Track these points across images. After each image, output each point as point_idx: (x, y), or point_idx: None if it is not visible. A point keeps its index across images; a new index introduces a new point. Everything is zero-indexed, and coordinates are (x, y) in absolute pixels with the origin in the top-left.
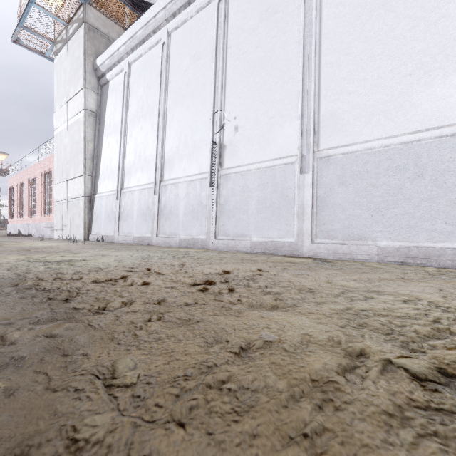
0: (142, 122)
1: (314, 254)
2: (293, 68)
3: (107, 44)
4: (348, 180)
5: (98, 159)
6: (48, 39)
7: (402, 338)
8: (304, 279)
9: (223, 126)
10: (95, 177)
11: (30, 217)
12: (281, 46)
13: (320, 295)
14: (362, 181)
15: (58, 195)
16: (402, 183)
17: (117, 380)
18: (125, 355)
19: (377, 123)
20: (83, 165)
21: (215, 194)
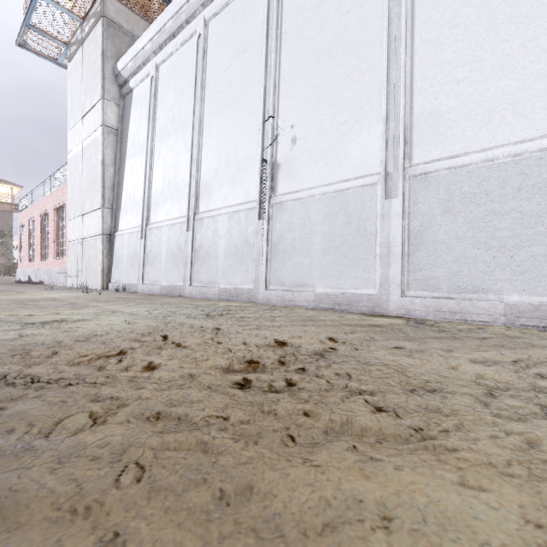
0: (172, 138)
1: (406, 311)
2: (373, 53)
3: (131, 44)
4: (457, 206)
5: (120, 188)
6: (60, 41)
7: None
8: (409, 360)
9: (276, 138)
10: (116, 210)
11: (42, 261)
12: (356, 24)
13: (452, 400)
14: (478, 207)
15: (72, 233)
16: (544, 208)
17: None
18: None
19: (501, 122)
20: (101, 195)
21: (265, 229)
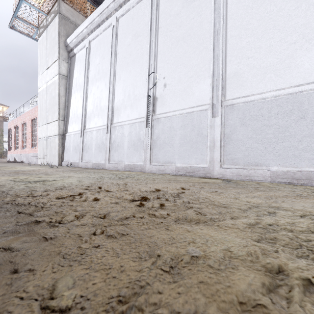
0: (98, 82)
1: (222, 176)
2: (206, 41)
3: (74, 28)
4: (248, 122)
5: (68, 109)
6: (34, 26)
7: (313, 253)
8: (217, 196)
9: (155, 84)
10: (66, 121)
11: (22, 149)
12: (198, 25)
13: (232, 210)
14: (258, 122)
15: (40, 134)
16: (289, 123)
17: (54, 301)
18: (66, 272)
19: (269, 79)
20: (58, 113)
21: (150, 132)
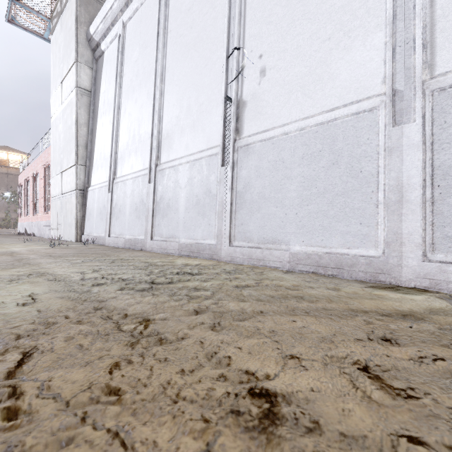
0: (136, 92)
1: (431, 283)
2: None
3: None
4: None
5: (92, 146)
6: (43, 16)
7: None
8: None
9: (242, 69)
10: (89, 166)
11: (34, 215)
12: None
13: None
14: None
15: (53, 190)
16: None
17: None
18: None
19: None
20: (75, 153)
21: (229, 176)
